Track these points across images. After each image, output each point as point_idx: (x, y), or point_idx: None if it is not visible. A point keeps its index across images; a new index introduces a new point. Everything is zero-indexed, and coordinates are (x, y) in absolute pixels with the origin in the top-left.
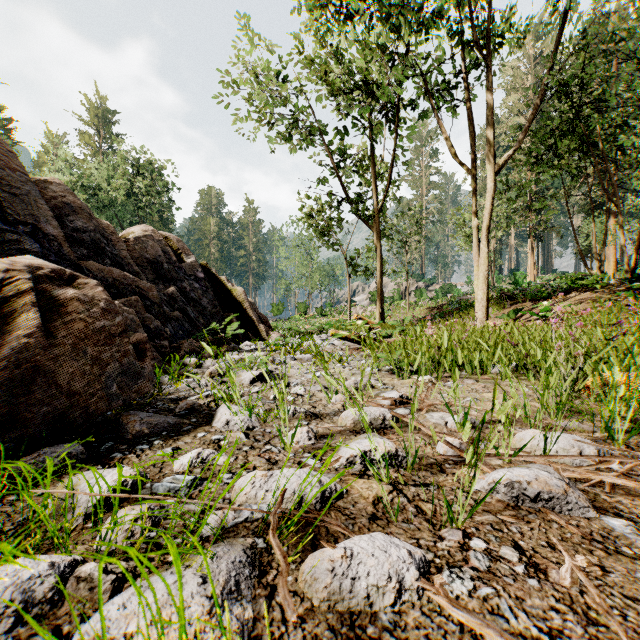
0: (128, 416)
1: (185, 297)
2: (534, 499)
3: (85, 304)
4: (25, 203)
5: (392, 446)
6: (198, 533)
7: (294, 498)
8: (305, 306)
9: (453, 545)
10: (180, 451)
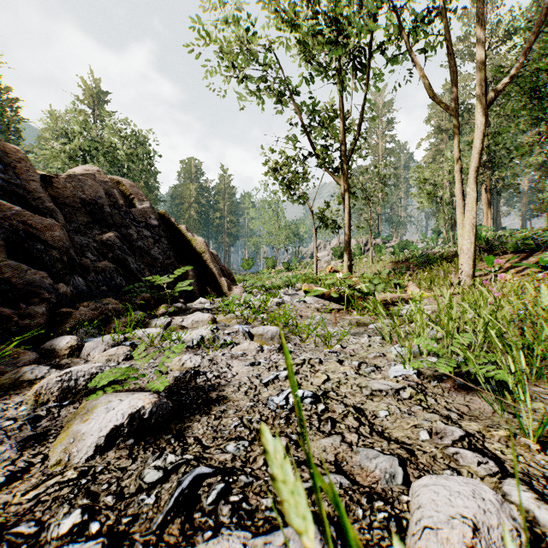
0: None
1: (130, 246)
2: None
3: None
4: None
5: None
6: None
7: None
8: (273, 261)
9: None
10: None
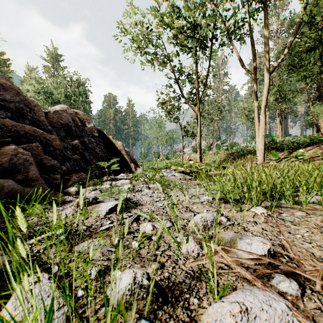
0: None
1: (85, 147)
2: None
3: None
4: None
5: None
6: None
7: None
8: (158, 154)
9: None
10: None
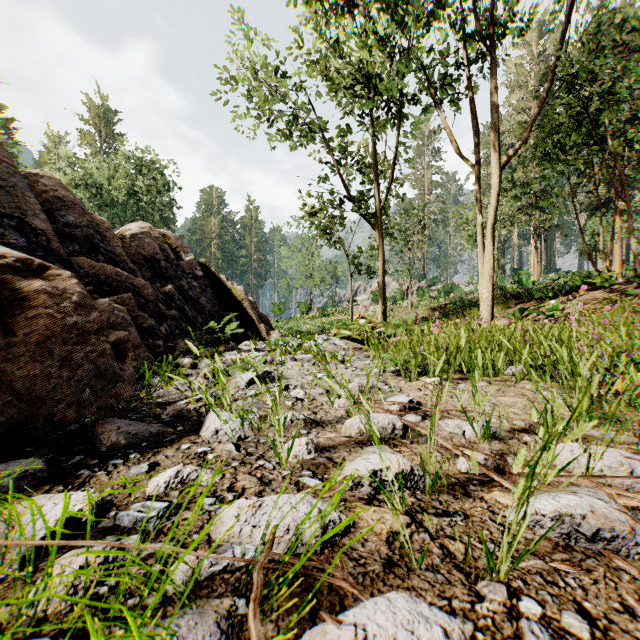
0: (104, 424)
1: (183, 296)
2: (591, 538)
3: (54, 298)
4: (11, 195)
5: (406, 463)
6: (151, 603)
7: (288, 537)
8: (306, 306)
9: (497, 609)
10: (158, 467)
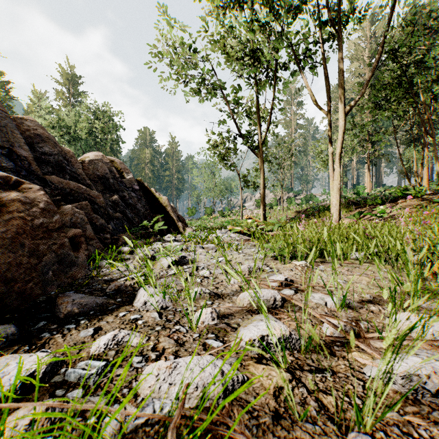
0: (62, 298)
1: (125, 203)
2: (435, 394)
3: (26, 205)
4: (3, 132)
5: (286, 329)
6: None
7: (197, 394)
8: (211, 210)
9: None
10: (100, 331)
